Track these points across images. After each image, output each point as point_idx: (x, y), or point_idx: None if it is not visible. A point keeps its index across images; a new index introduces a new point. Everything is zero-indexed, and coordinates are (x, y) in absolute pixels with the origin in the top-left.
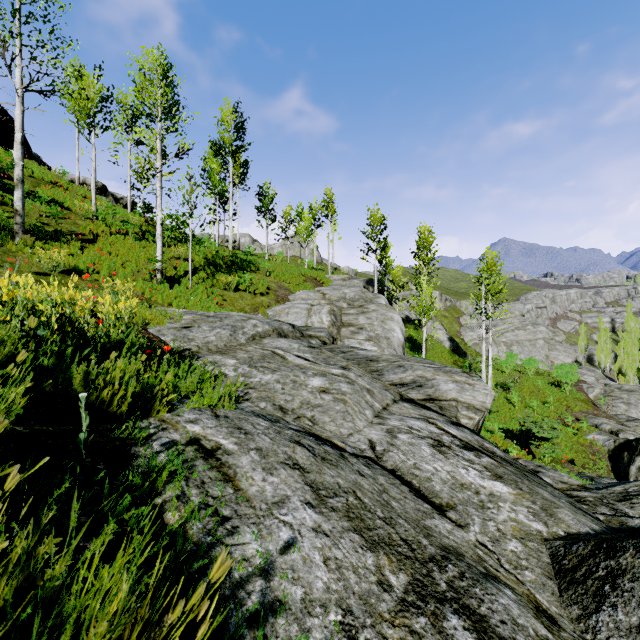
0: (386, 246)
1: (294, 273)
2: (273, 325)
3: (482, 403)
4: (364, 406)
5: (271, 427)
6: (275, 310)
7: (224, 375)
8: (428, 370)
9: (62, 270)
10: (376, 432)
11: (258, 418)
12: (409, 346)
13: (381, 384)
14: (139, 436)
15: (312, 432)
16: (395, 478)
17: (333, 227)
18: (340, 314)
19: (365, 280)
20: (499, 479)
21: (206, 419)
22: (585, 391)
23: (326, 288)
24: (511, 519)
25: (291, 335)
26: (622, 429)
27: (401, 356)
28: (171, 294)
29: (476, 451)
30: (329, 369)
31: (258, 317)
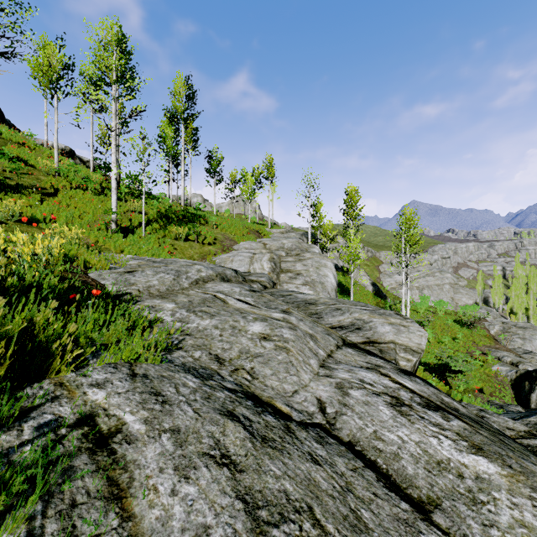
0: (319, 203)
1: (238, 226)
2: (217, 270)
3: (418, 345)
4: (308, 354)
5: (200, 388)
6: (221, 258)
7: (160, 320)
8: (364, 313)
9: (19, 219)
10: (324, 388)
11: (187, 374)
12: (338, 290)
13: (322, 328)
14: (13, 412)
15: (250, 391)
16: (355, 457)
17: (273, 188)
18: (279, 261)
19: (300, 233)
20: (480, 452)
21: (118, 380)
22: (487, 328)
23: (267, 239)
24: (518, 522)
25: (234, 280)
26: (521, 361)
27: (337, 299)
28: (124, 242)
29: (442, 411)
30: (270, 313)
31: (203, 263)
